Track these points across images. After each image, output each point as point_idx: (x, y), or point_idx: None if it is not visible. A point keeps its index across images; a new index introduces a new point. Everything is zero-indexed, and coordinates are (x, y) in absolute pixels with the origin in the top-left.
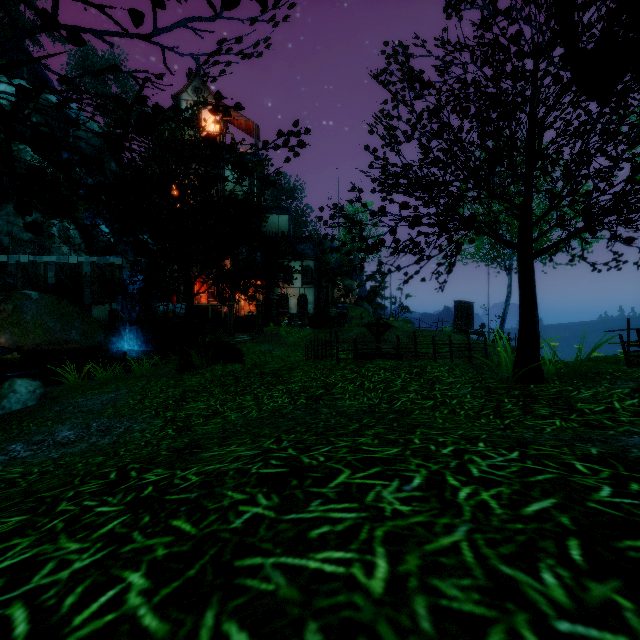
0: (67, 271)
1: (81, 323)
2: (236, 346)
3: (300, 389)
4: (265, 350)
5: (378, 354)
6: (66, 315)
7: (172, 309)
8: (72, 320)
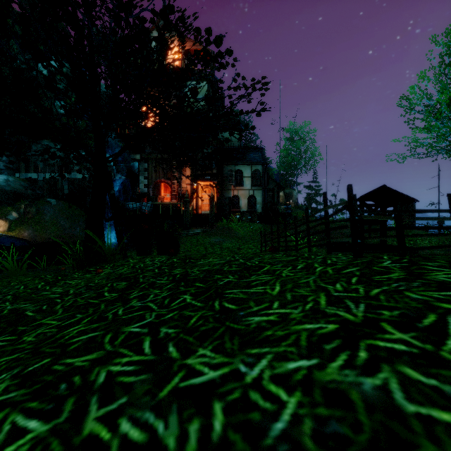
0: (76, 184)
1: (84, 222)
2: (187, 238)
3: (323, 450)
4: (214, 241)
5: (384, 245)
6: (74, 216)
7: (139, 207)
8: (78, 220)
